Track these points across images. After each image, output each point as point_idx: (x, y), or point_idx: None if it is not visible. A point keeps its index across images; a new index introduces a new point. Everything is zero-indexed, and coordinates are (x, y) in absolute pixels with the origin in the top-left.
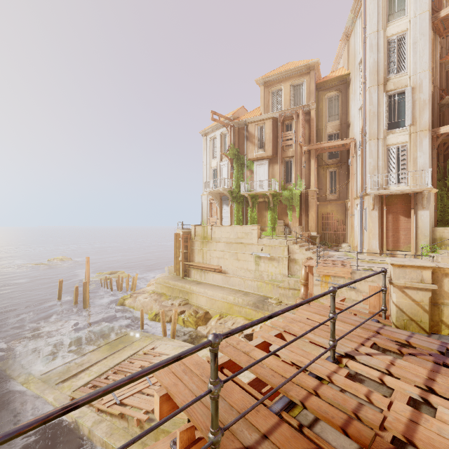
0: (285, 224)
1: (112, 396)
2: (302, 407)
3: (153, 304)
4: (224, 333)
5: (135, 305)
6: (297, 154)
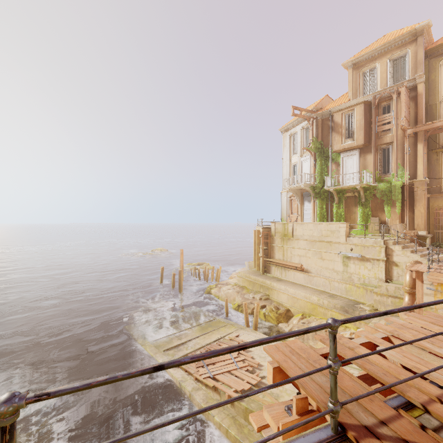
0: (380, 221)
1: (206, 370)
2: (423, 411)
3: (235, 296)
4: (341, 320)
5: (219, 295)
6: (398, 139)
